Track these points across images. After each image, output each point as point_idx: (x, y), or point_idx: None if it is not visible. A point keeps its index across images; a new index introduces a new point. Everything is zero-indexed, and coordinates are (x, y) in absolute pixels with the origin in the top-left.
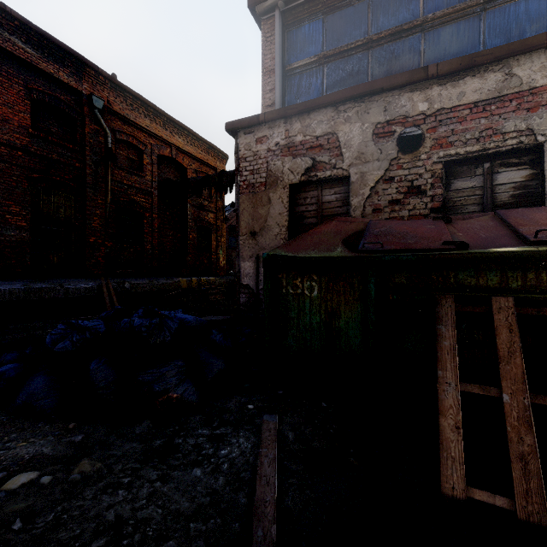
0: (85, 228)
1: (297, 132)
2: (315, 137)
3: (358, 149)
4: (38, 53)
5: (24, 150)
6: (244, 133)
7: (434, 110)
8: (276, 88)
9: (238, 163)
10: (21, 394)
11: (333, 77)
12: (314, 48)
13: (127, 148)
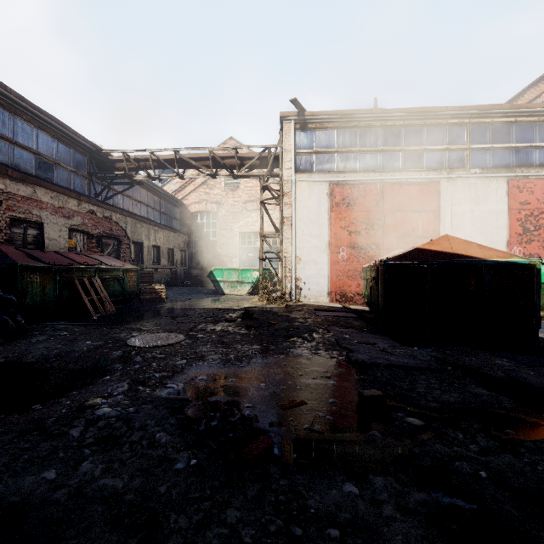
0: None
1: None
2: None
3: None
4: None
5: None
6: None
7: (8, 191)
8: None
9: None
10: None
11: None
12: None
13: None
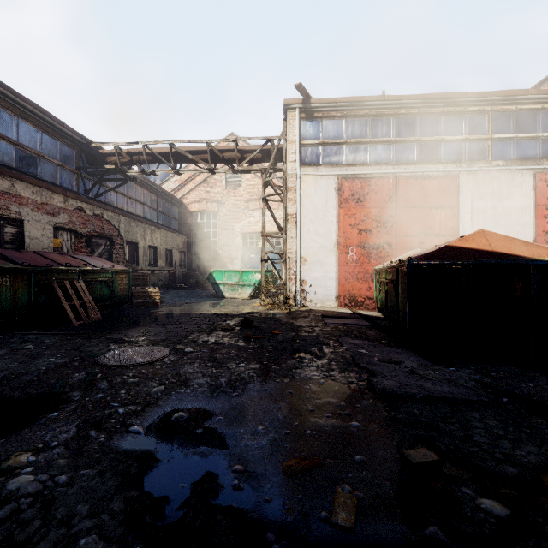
0: None
1: None
2: None
3: None
4: None
5: None
6: None
7: None
8: None
9: None
10: None
11: None
12: None
13: None
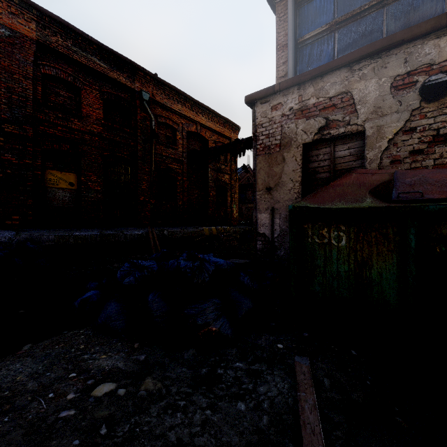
0: (137, 190)
1: (310, 95)
2: (328, 98)
3: (374, 104)
4: (107, 65)
5: (99, 136)
6: (260, 103)
7: None
8: (289, 60)
9: (255, 130)
10: (101, 315)
11: (345, 40)
12: (326, 17)
13: (165, 128)
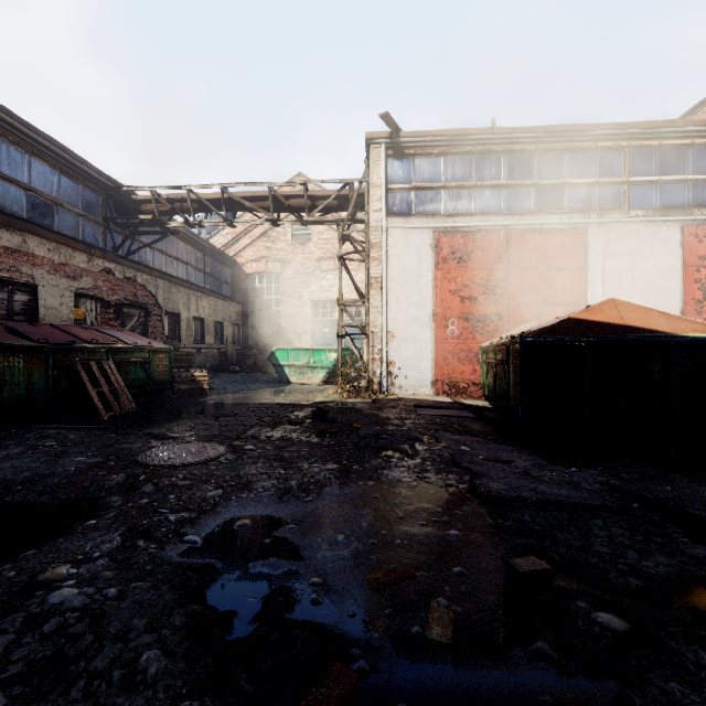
0: None
1: None
2: None
3: None
4: None
5: None
6: None
7: None
8: None
9: None
10: None
11: None
12: None
13: None
